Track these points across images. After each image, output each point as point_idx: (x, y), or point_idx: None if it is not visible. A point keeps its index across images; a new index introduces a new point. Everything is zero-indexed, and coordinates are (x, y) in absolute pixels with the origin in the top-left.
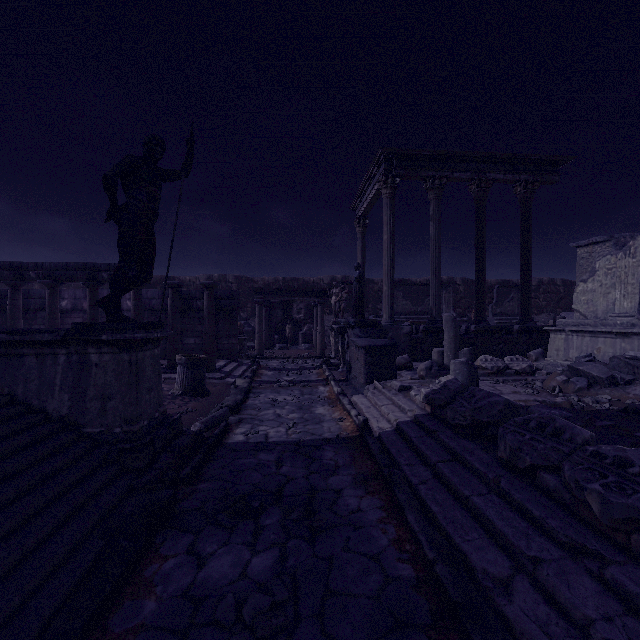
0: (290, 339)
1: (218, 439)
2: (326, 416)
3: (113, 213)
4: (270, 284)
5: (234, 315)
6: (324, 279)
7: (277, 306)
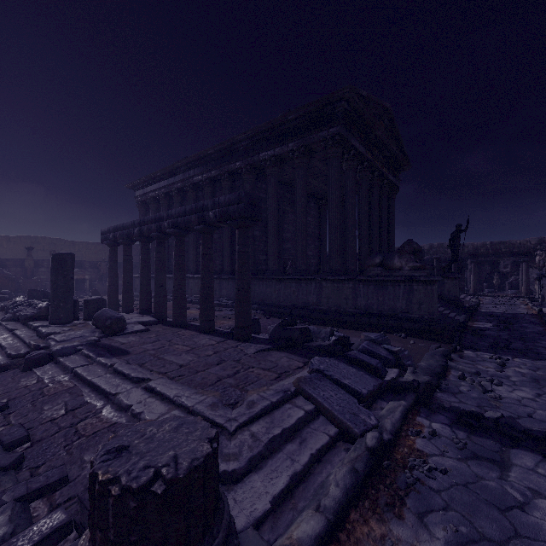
0: (497, 286)
1: (476, 309)
2: (522, 311)
3: (450, 246)
4: (478, 247)
5: (463, 270)
6: (531, 241)
7: (485, 263)
